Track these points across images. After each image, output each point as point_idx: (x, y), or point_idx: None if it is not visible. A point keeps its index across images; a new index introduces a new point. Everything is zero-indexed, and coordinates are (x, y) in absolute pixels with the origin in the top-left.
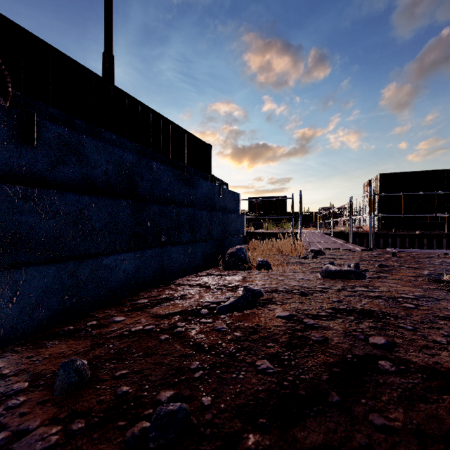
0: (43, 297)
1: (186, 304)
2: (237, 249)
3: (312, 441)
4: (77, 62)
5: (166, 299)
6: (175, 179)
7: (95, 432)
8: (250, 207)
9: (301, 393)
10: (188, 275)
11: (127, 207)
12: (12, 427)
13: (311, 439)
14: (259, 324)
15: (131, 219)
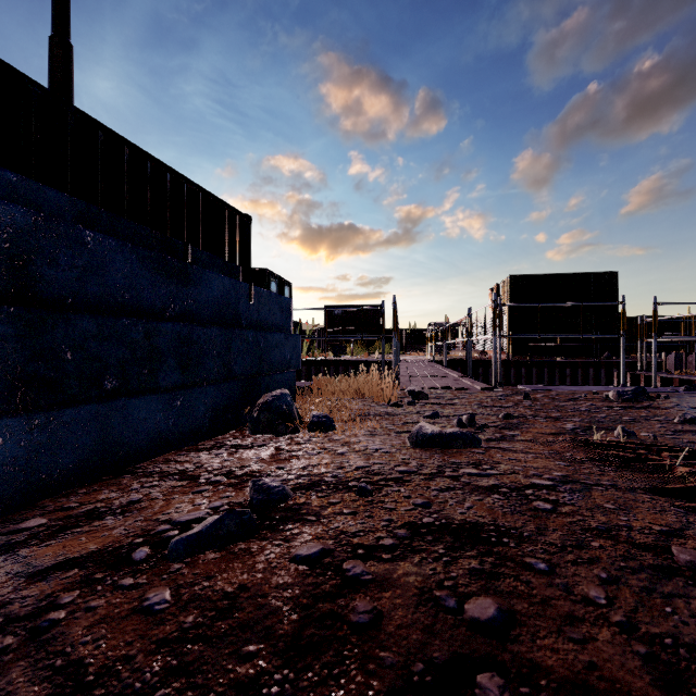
0: None
1: (121, 528)
2: (275, 396)
3: None
4: None
5: (89, 516)
6: (145, 268)
7: None
8: (328, 321)
9: None
10: (176, 449)
11: (2, 320)
12: None
13: None
14: (246, 584)
15: (14, 346)
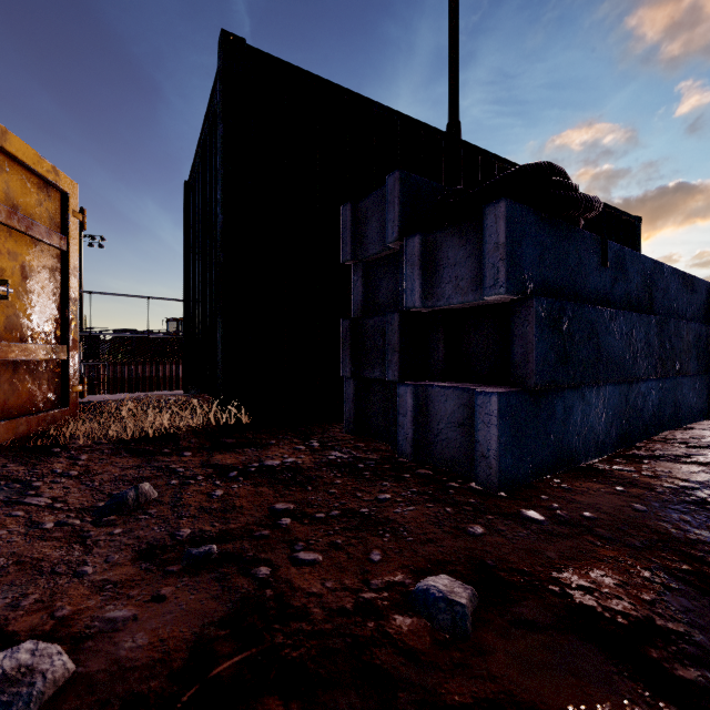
0: (613, 418)
1: None
2: None
3: None
4: (498, 156)
5: None
6: (679, 284)
7: None
8: None
9: None
10: (695, 421)
11: (654, 324)
12: None
13: None
14: None
15: (656, 339)
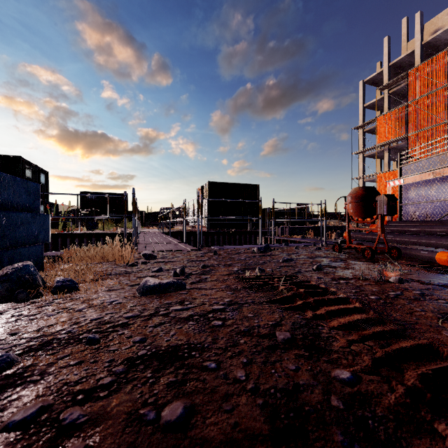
0: None
1: None
2: (16, 268)
3: None
4: None
5: None
6: None
7: None
8: (83, 204)
9: None
10: None
11: None
12: None
13: None
14: None
15: None
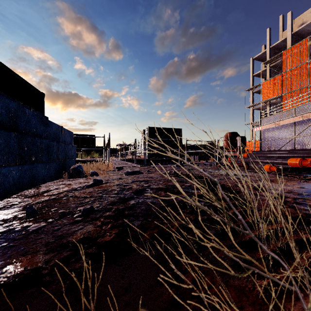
0: None
1: (64, 189)
2: (77, 166)
3: (131, 203)
4: None
5: (47, 191)
6: (38, 121)
7: (60, 219)
8: None
9: (126, 198)
10: (46, 182)
11: (14, 137)
12: (19, 227)
13: (131, 203)
14: (107, 188)
15: (16, 145)
